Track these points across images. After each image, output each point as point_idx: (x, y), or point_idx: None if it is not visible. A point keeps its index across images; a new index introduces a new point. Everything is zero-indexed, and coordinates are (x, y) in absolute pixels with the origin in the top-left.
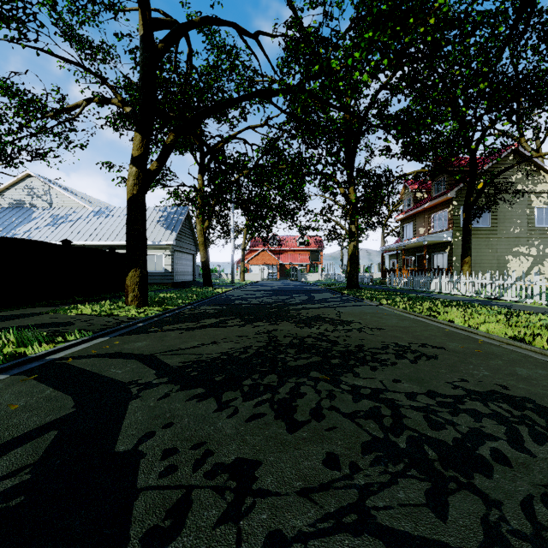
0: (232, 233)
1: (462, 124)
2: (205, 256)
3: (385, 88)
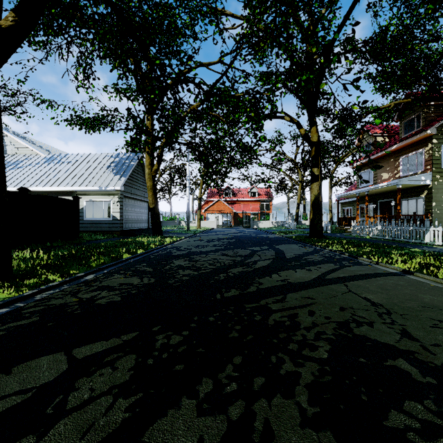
0: (187, 181)
1: None
2: (154, 202)
3: None
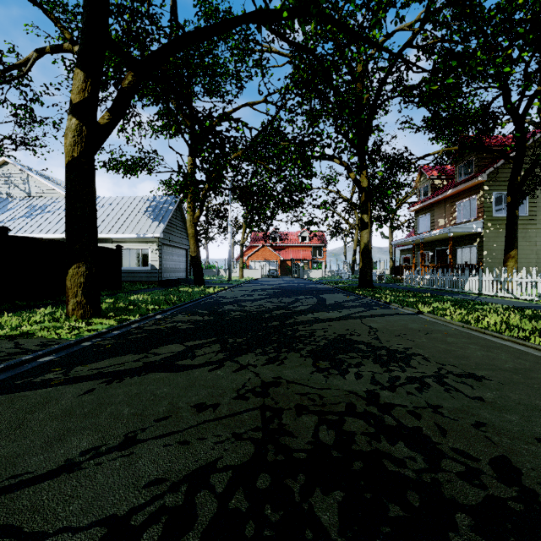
0: (229, 226)
1: (505, 88)
2: (196, 250)
3: (410, 46)
